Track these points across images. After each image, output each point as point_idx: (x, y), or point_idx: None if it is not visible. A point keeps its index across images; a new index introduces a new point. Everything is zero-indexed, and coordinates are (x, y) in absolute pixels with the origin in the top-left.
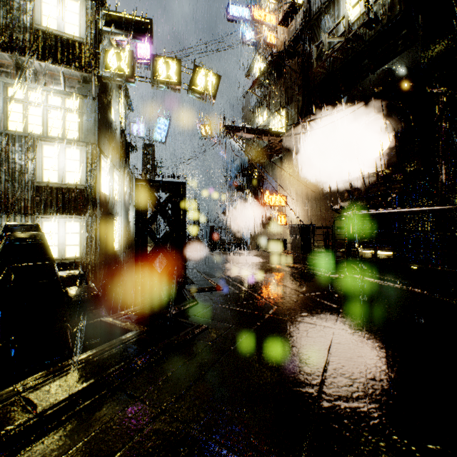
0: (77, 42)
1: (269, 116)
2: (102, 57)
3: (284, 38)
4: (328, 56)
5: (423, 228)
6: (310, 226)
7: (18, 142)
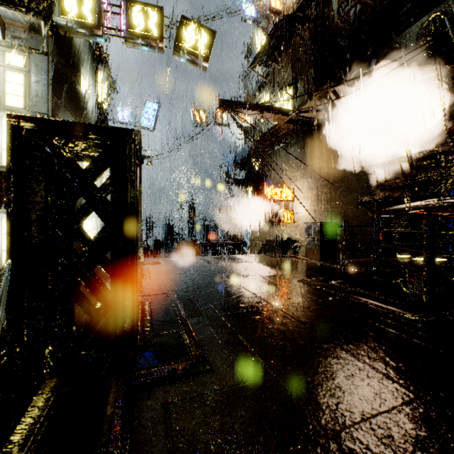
0: None
1: (273, 96)
2: None
3: (292, 2)
4: (355, 2)
5: None
6: (333, 224)
7: None
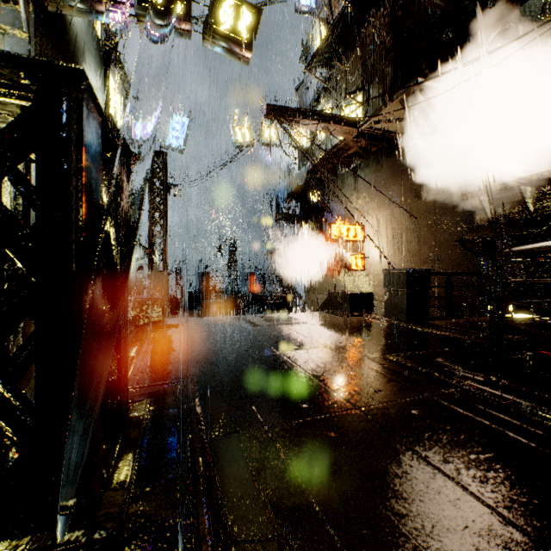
0: None
1: (337, 104)
2: None
3: None
4: None
5: None
6: (423, 272)
7: None
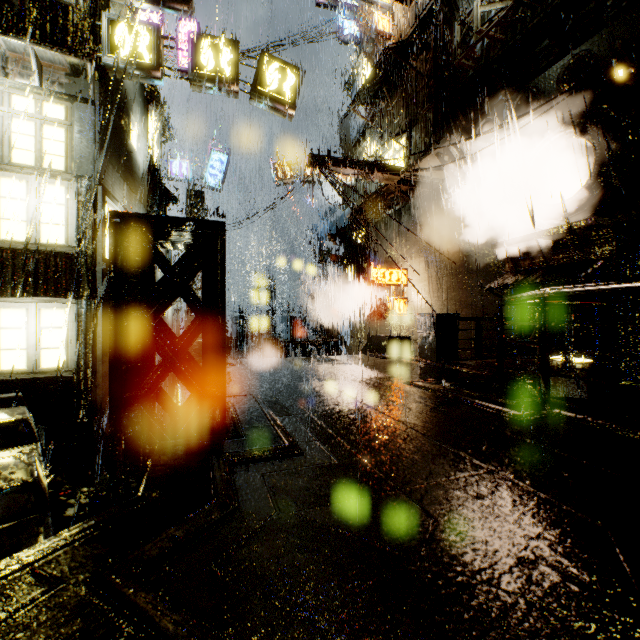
0: (60, 3)
1: (381, 146)
2: (105, 33)
3: (404, 24)
4: (481, 36)
5: None
6: (453, 316)
7: None
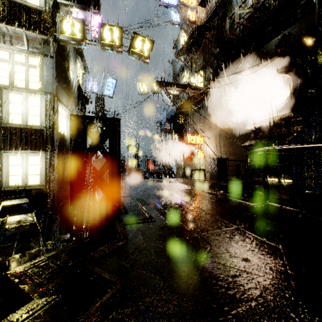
0: (37, 10)
1: (191, 76)
2: (59, 24)
3: (202, 16)
4: (239, 25)
5: (319, 161)
6: (225, 159)
7: None
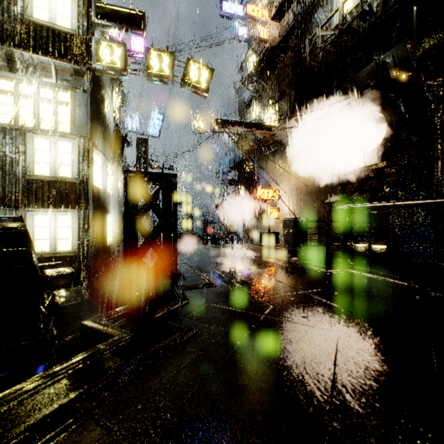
0: (69, 34)
1: (262, 111)
2: (94, 50)
3: (277, 33)
4: (321, 49)
5: (417, 222)
6: (304, 220)
7: (8, 135)
